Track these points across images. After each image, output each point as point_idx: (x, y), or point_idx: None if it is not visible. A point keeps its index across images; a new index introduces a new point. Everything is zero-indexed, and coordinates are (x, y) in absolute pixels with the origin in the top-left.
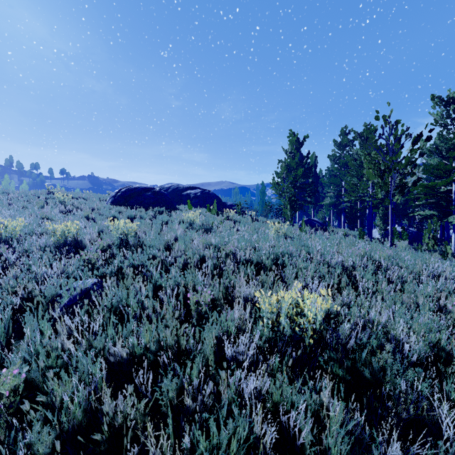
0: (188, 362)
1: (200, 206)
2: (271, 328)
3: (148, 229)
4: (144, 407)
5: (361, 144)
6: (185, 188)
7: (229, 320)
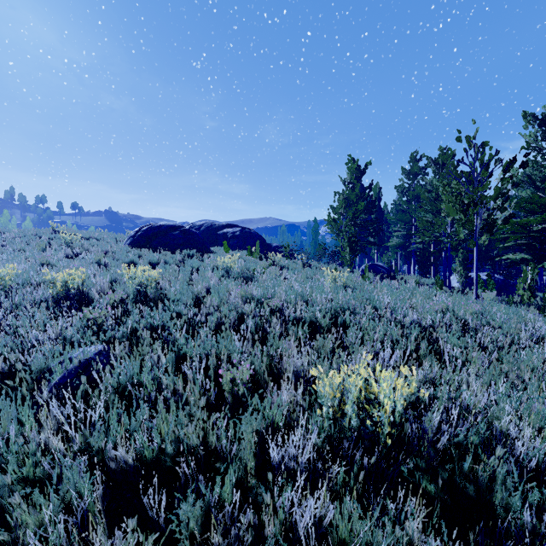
0: (217, 477)
1: (239, 248)
2: (332, 419)
3: (174, 277)
4: (155, 540)
5: (436, 173)
6: (221, 225)
7: (276, 407)
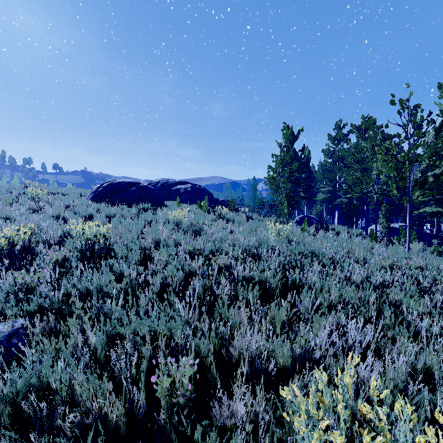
0: None
1: (190, 202)
2: None
3: (125, 232)
4: None
5: (359, 137)
6: (174, 182)
7: None
